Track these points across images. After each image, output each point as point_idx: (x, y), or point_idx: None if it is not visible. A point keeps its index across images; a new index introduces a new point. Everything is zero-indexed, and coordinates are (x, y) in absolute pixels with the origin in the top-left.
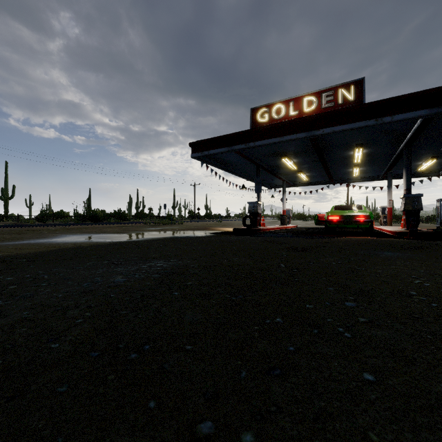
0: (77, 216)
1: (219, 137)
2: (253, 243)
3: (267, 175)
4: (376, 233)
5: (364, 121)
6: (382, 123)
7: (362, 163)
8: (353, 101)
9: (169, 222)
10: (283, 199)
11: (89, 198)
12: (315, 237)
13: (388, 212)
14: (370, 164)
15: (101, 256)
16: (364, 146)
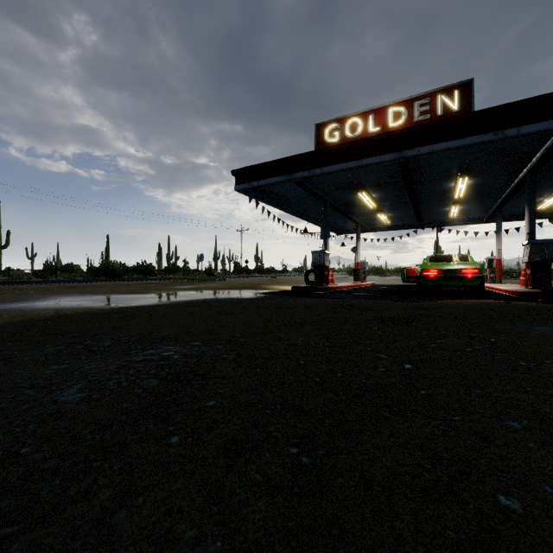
0: (88, 270)
1: (273, 162)
2: (322, 309)
3: (336, 215)
4: (487, 293)
5: (477, 135)
6: (504, 139)
7: (464, 199)
8: (458, 111)
9: (207, 277)
10: (357, 247)
11: (107, 247)
12: (408, 300)
13: (497, 265)
14: (474, 201)
15: (82, 334)
16: (471, 175)
